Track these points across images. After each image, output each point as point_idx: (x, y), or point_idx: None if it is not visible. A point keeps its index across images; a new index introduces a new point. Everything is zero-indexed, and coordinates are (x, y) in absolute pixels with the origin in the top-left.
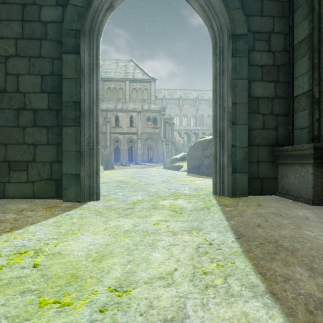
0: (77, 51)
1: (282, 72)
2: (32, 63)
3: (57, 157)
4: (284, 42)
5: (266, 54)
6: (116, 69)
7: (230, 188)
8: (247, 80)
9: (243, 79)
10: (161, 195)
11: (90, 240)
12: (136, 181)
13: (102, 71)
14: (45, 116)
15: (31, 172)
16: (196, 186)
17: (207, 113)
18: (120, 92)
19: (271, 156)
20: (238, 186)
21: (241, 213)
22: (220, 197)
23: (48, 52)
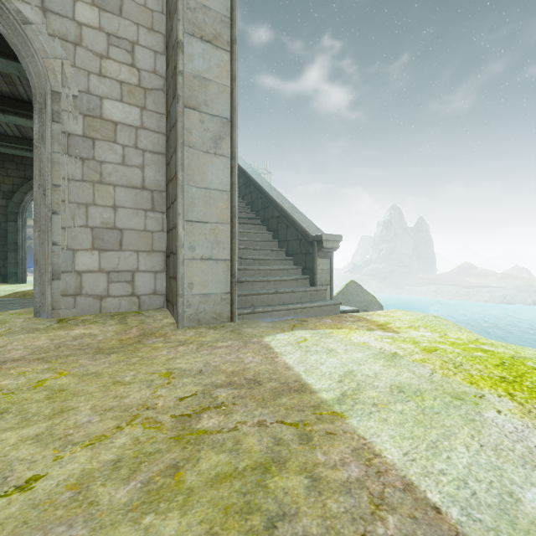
0: (16, 221)
1: None
2: None
3: (4, 265)
4: None
5: None
6: None
7: None
8: None
9: None
10: None
11: None
12: None
13: None
14: None
15: None
16: None
17: None
18: None
19: None
20: None
21: None
22: None
23: None
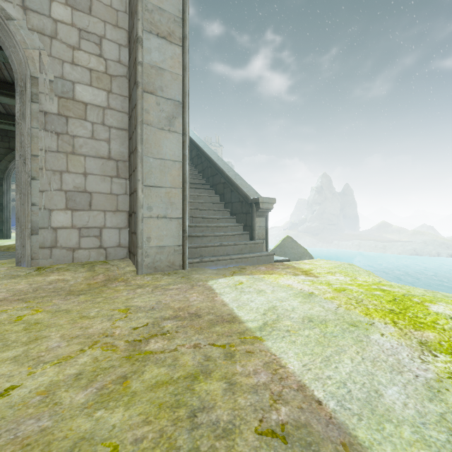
0: (2, 185)
1: None
2: None
3: None
4: None
5: None
6: None
7: None
8: None
9: None
10: None
11: None
12: None
13: None
14: None
15: None
16: None
17: None
18: None
19: None
20: None
21: None
22: None
23: None
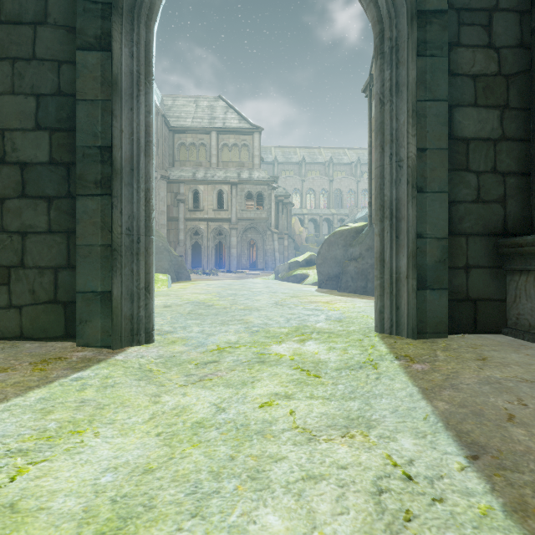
0: (107, 46)
1: (515, 89)
2: (18, 71)
3: (68, 258)
4: (520, 28)
5: (484, 52)
6: (195, 112)
7: (414, 320)
8: (446, 103)
9: (439, 101)
10: (274, 332)
11: (109, 453)
12: (227, 304)
13: (172, 115)
14: (44, 177)
15: (15, 288)
16: (338, 313)
17: (348, 186)
18: (203, 151)
19: (493, 255)
20: (429, 317)
21: (453, 379)
22: (393, 337)
23: (49, 49)
